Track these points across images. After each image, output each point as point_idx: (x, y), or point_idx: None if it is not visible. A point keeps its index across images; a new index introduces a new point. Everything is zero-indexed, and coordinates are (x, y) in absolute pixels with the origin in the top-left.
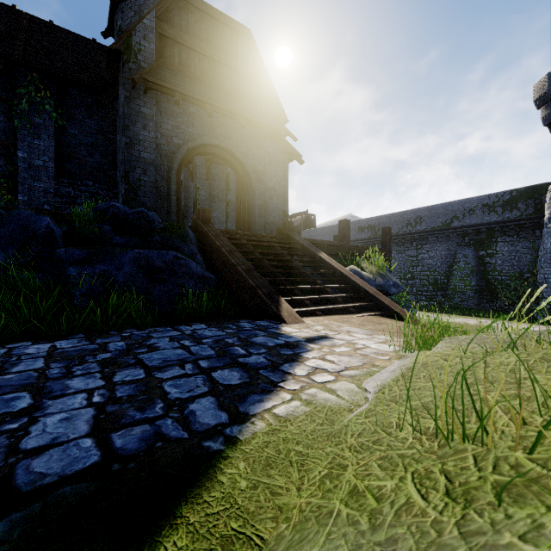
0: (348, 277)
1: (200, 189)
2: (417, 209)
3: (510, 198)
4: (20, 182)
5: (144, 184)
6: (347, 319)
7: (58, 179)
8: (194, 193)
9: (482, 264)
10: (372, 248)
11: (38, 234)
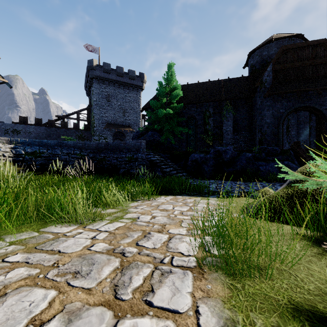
0: None
1: (290, 119)
2: None
3: None
4: (223, 137)
5: (267, 132)
6: None
7: (233, 133)
8: (286, 122)
9: None
10: None
11: (249, 158)
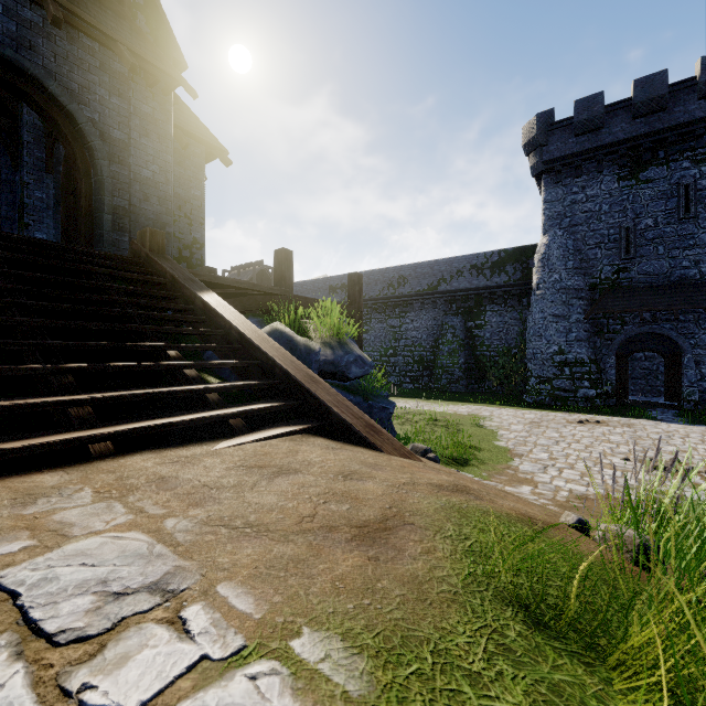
0: (253, 344)
1: (31, 187)
2: (401, 267)
3: (499, 259)
4: None
5: None
6: (176, 468)
7: None
8: (18, 192)
9: (471, 338)
10: (327, 300)
11: None
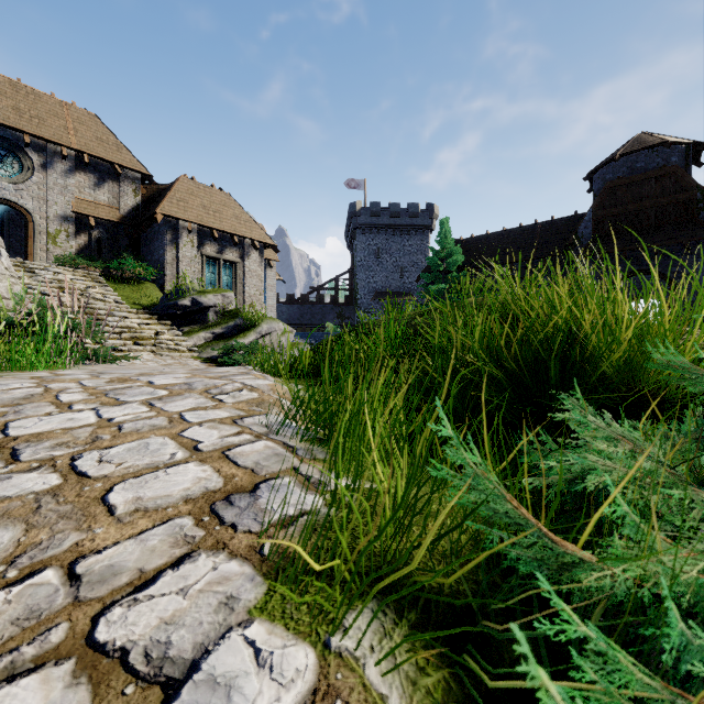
0: None
1: None
2: None
3: None
4: None
5: None
6: None
7: None
8: None
9: None
10: None
11: None
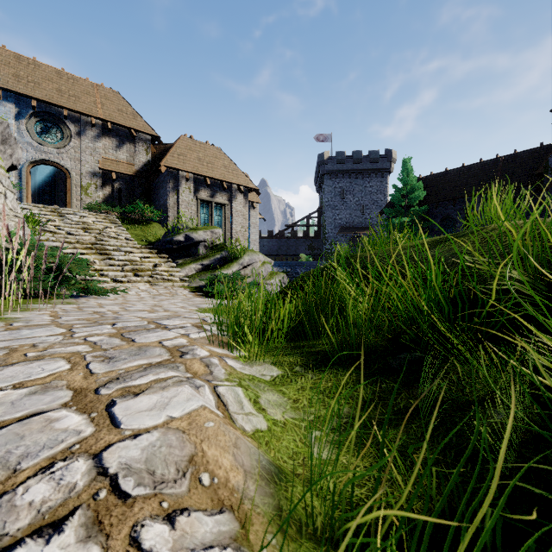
0: None
1: None
2: None
3: None
4: None
5: None
6: None
7: None
8: None
9: None
10: None
11: None
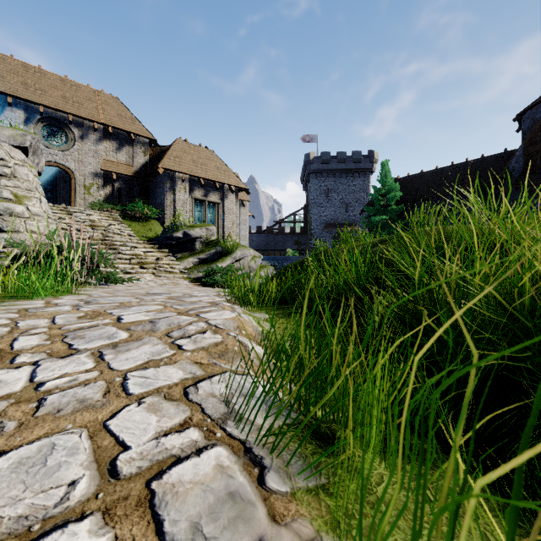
0: None
1: None
2: None
3: None
4: None
5: None
6: None
7: None
8: None
9: None
10: None
11: None
